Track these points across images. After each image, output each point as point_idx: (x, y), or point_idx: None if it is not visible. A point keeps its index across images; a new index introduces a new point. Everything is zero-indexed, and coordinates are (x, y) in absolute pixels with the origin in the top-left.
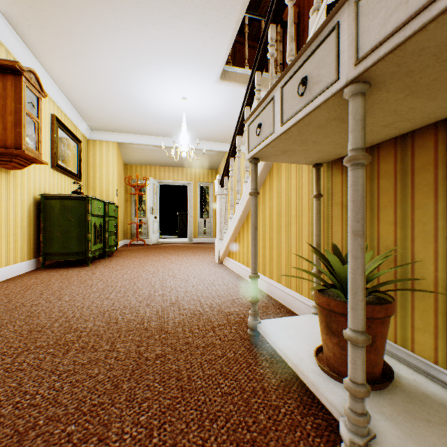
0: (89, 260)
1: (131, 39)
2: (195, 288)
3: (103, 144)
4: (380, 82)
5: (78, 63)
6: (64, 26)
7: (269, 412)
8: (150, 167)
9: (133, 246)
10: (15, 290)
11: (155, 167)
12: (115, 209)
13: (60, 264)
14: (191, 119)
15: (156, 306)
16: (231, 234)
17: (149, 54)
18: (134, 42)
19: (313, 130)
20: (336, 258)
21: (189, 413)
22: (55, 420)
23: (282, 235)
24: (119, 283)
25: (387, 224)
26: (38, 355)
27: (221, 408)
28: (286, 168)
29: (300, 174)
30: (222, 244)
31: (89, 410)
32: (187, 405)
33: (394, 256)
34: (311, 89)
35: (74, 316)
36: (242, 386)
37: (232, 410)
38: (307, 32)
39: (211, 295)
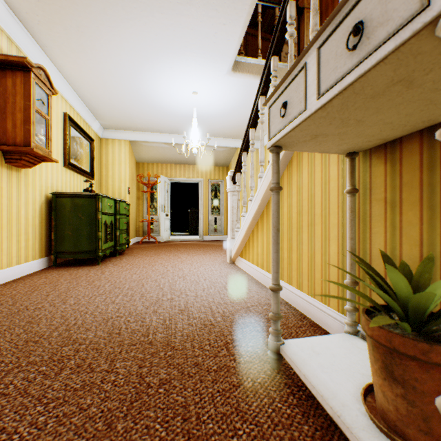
0: (99, 259)
1: (140, 30)
2: (205, 292)
3: (115, 143)
4: None
5: (88, 60)
6: (72, 19)
7: None
8: (161, 165)
9: (145, 244)
10: (22, 290)
11: (166, 165)
12: (126, 207)
13: (72, 262)
14: (201, 115)
15: (163, 313)
16: (244, 233)
17: (159, 46)
18: (143, 33)
19: (362, 103)
20: (403, 277)
21: None
22: None
23: (303, 236)
24: (126, 284)
25: None
26: (28, 374)
27: None
28: (308, 160)
29: (327, 166)
30: (234, 243)
31: None
32: None
33: None
34: (371, 35)
35: (75, 324)
36: (265, 435)
37: None
38: (325, 17)
39: (224, 301)
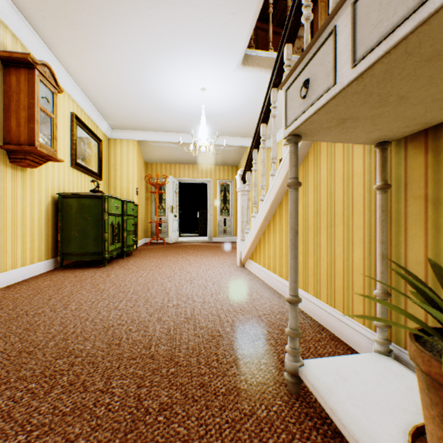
0: (106, 261)
1: (146, 23)
2: (214, 298)
3: (123, 143)
4: None
5: (94, 57)
6: (77, 14)
7: None
8: (170, 166)
9: (153, 245)
10: (25, 293)
11: (175, 165)
12: (134, 207)
13: (78, 264)
14: (210, 113)
15: (167, 321)
16: (254, 235)
17: (165, 40)
18: (149, 27)
19: (412, 69)
20: None
21: None
22: None
23: (322, 239)
24: (131, 288)
25: None
26: (15, 392)
27: None
28: (327, 155)
29: (350, 160)
30: (244, 245)
31: None
32: None
33: None
34: None
35: (74, 332)
36: None
37: None
38: None
39: (233, 309)
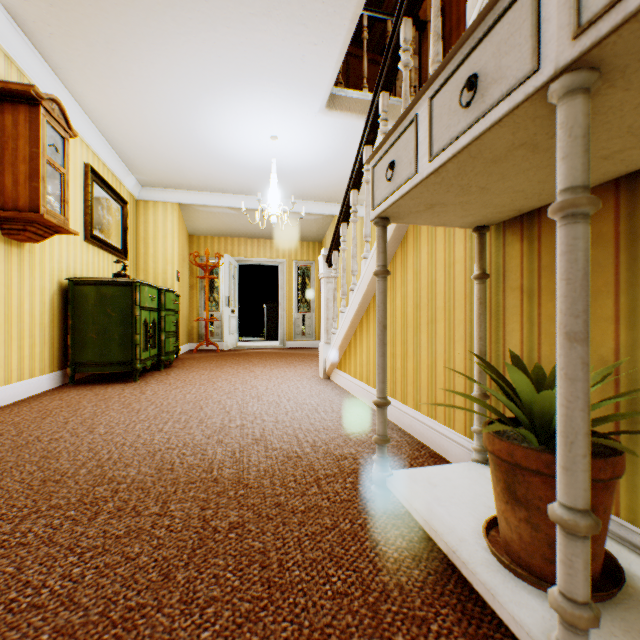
0: (137, 373)
1: (197, 50)
2: (289, 417)
3: (159, 207)
4: (618, 69)
5: (121, 89)
6: (100, 32)
7: (412, 630)
8: (225, 240)
9: (201, 353)
10: (28, 416)
11: (232, 239)
12: (175, 299)
13: (96, 378)
14: (283, 169)
15: (231, 443)
16: (343, 335)
17: (223, 72)
18: (201, 54)
19: (482, 168)
20: (526, 378)
21: (281, 627)
22: (67, 635)
23: (422, 338)
24: (178, 407)
25: (601, 321)
26: (51, 520)
27: (332, 620)
28: (428, 236)
29: (451, 243)
30: (329, 350)
31: (122, 617)
32: (277, 613)
33: (615, 373)
34: (485, 93)
35: (110, 458)
36: (365, 581)
37: (350, 624)
38: (456, 35)
39: (314, 428)
